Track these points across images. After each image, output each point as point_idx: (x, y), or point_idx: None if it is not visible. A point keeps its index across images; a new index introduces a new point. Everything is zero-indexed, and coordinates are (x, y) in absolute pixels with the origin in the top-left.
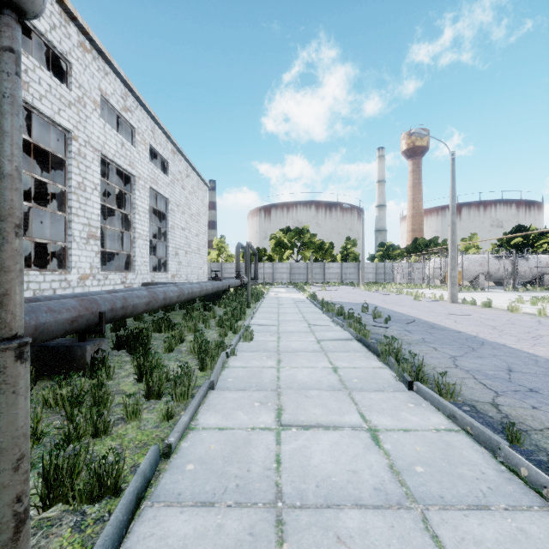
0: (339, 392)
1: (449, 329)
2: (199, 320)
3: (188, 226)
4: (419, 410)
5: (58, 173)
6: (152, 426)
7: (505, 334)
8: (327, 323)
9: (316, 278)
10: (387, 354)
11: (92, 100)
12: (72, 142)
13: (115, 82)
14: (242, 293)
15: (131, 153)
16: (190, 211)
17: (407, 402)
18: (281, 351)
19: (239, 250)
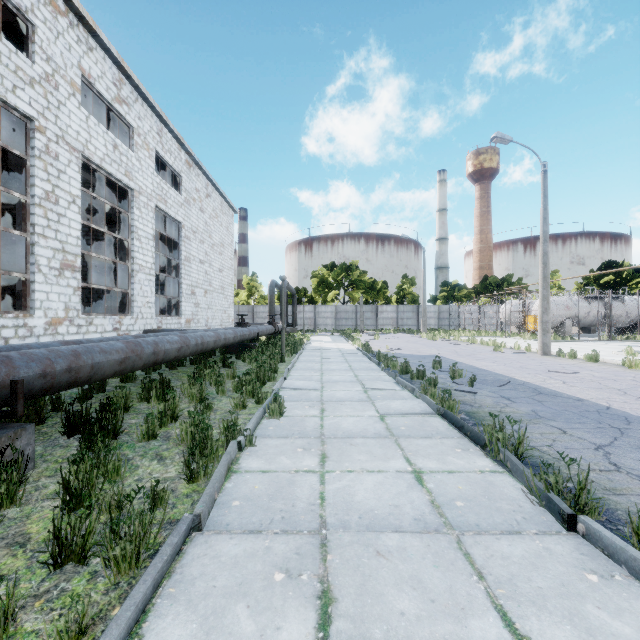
0: (438, 538)
1: (563, 395)
2: (211, 381)
3: (208, 258)
4: (617, 596)
5: (19, 179)
6: None
7: None
8: (389, 386)
9: (366, 324)
10: (500, 446)
11: (68, 81)
12: (36, 135)
13: (104, 62)
14: (275, 343)
15: (128, 159)
16: (210, 240)
17: (580, 569)
18: (327, 436)
19: (273, 289)
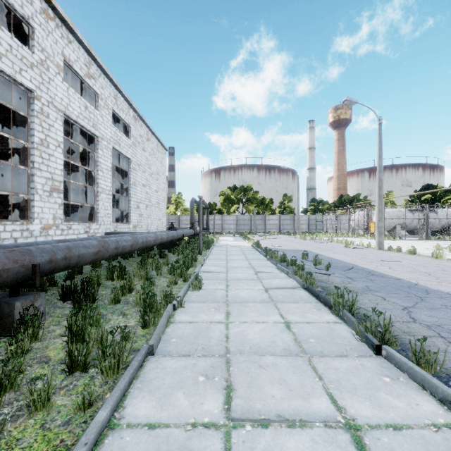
0: (297, 358)
1: (387, 276)
2: (152, 267)
3: (148, 183)
4: (399, 388)
5: (23, 131)
6: (61, 422)
7: (444, 282)
8: (272, 270)
9: (258, 228)
10: (340, 307)
11: (55, 64)
12: (34, 101)
13: (78, 50)
14: (195, 242)
15: (95, 115)
16: (150, 170)
17: (380, 375)
18: (230, 301)
19: (193, 204)
